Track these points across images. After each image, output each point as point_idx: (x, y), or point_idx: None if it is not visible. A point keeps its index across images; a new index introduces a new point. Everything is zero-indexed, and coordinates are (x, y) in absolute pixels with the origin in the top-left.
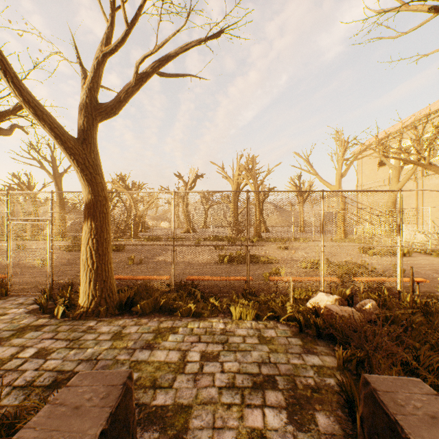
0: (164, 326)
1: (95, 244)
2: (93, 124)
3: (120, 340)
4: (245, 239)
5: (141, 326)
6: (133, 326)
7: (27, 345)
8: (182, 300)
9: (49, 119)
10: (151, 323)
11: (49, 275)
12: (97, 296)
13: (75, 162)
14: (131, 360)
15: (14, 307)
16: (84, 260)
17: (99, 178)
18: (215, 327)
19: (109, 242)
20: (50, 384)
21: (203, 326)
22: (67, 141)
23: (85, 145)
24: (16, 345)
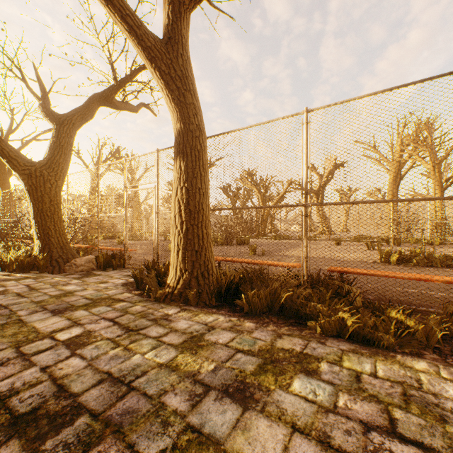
0: (285, 348)
1: (184, 195)
2: (180, 12)
3: (191, 353)
4: (415, 241)
5: (239, 335)
6: (225, 330)
7: (80, 321)
8: (322, 301)
9: (119, 2)
10: (259, 333)
11: (155, 248)
12: (185, 273)
13: (157, 73)
14: (186, 422)
15: (119, 277)
16: (172, 219)
17: (189, 97)
18: (434, 391)
19: (204, 195)
20: (22, 416)
21: (388, 377)
22: (144, 38)
23: (170, 47)
24: (72, 318)
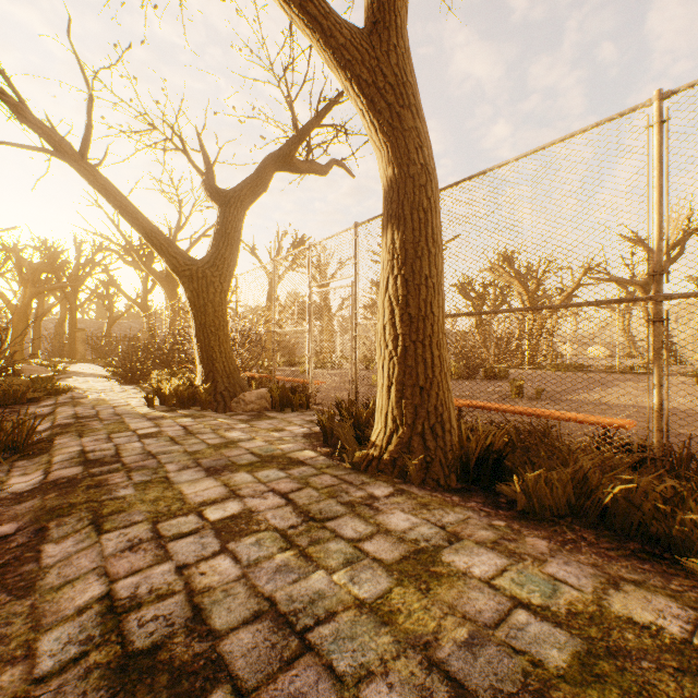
0: (636, 619)
1: (399, 290)
2: None
3: (418, 589)
4: None
5: (515, 564)
6: (484, 547)
7: (240, 491)
8: None
9: None
10: (562, 567)
11: (352, 380)
12: (401, 425)
13: (355, 87)
14: None
15: (299, 424)
16: (378, 332)
17: (408, 118)
18: None
19: (435, 288)
20: (137, 655)
21: None
22: (334, 31)
23: (375, 39)
24: (230, 484)
